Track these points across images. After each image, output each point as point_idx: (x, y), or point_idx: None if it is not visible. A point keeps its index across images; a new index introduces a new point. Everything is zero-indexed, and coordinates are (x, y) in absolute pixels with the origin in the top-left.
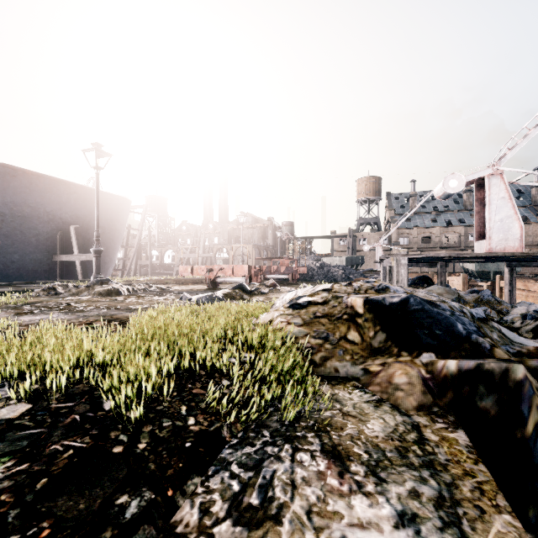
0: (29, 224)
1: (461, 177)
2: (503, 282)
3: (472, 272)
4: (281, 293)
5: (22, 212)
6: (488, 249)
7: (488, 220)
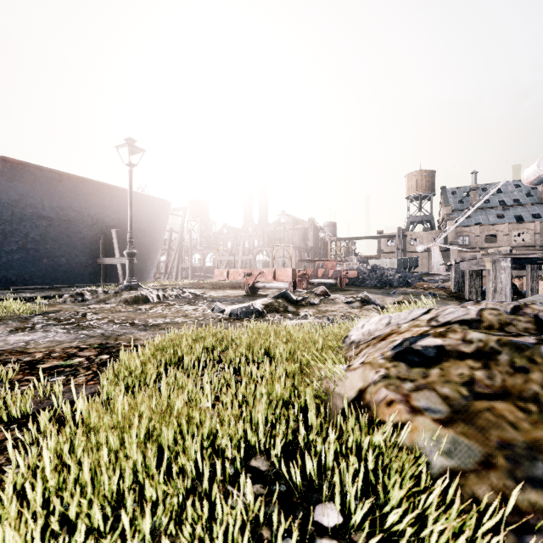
0: (74, 227)
1: None
2: None
3: None
4: (335, 305)
5: (68, 216)
6: None
7: None
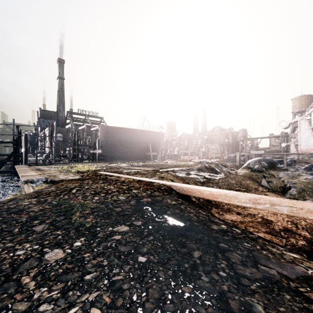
0: (140, 144)
1: (287, 121)
2: None
3: None
4: None
5: (139, 141)
6: (299, 149)
7: (299, 138)
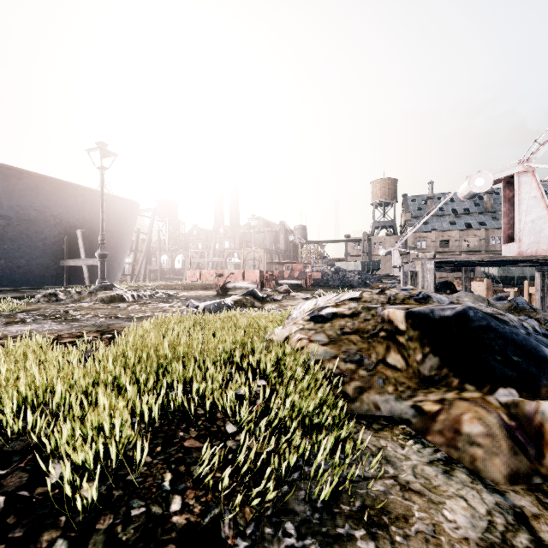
0: (35, 227)
1: (489, 175)
2: (532, 287)
3: (495, 277)
4: (295, 300)
5: (28, 215)
6: (518, 252)
7: (518, 221)
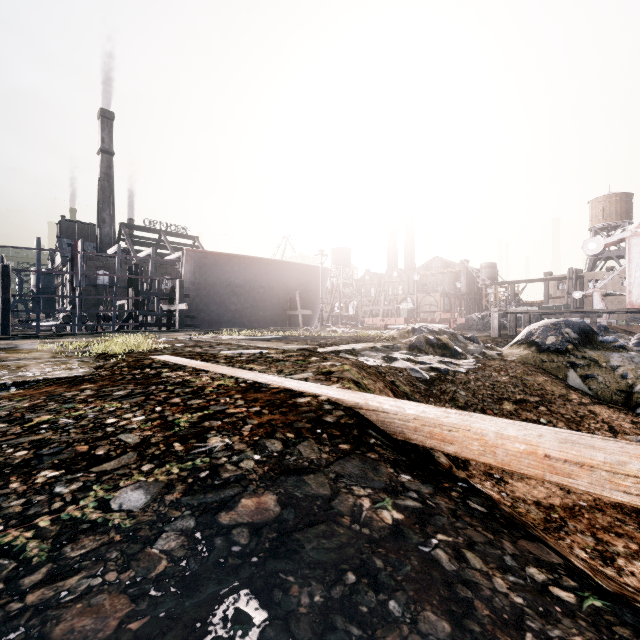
0: (275, 292)
1: (600, 240)
2: None
3: None
4: None
5: (273, 285)
6: (628, 302)
7: (628, 277)
